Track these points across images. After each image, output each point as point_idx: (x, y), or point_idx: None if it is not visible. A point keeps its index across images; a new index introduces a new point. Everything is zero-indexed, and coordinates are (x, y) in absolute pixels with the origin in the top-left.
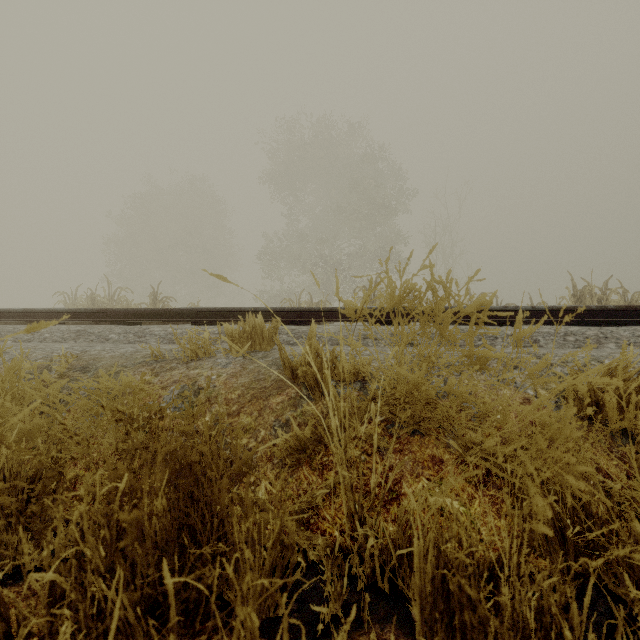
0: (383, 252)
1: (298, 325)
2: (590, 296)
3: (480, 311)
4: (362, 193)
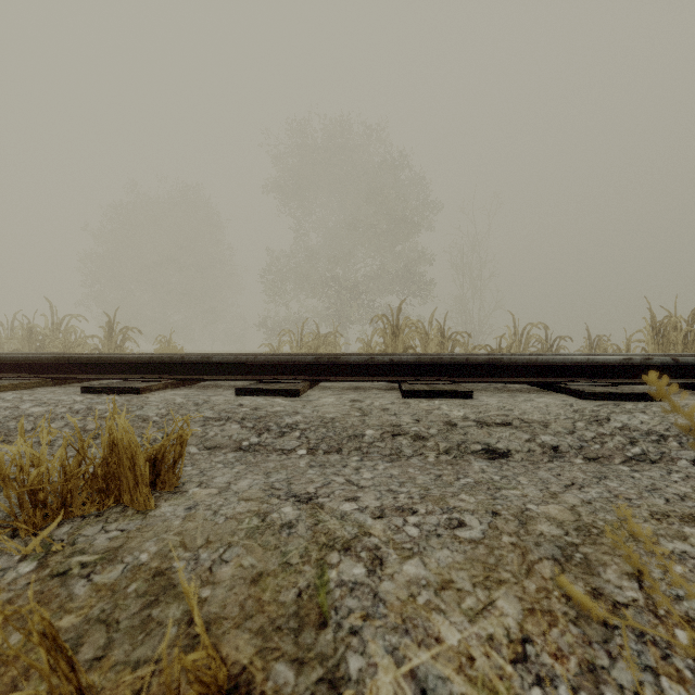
0: (404, 273)
1: (272, 394)
2: (673, 329)
3: (584, 365)
4: (380, 205)
